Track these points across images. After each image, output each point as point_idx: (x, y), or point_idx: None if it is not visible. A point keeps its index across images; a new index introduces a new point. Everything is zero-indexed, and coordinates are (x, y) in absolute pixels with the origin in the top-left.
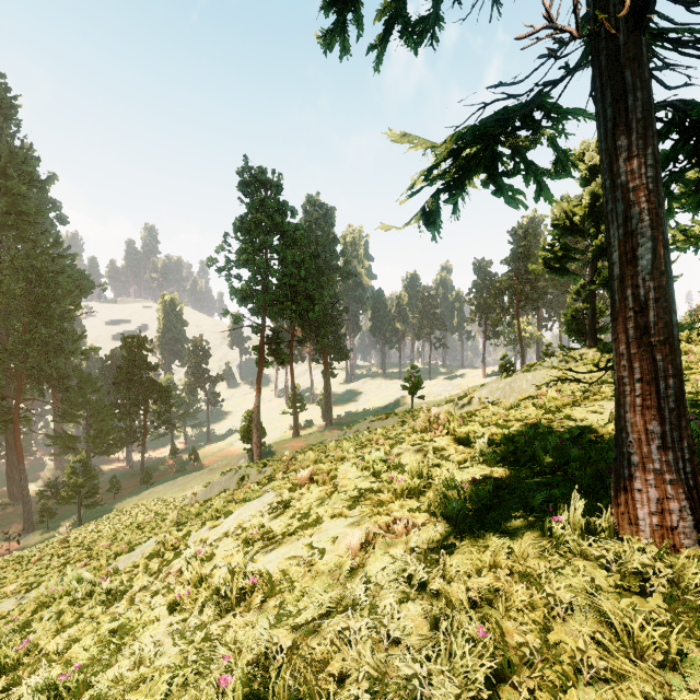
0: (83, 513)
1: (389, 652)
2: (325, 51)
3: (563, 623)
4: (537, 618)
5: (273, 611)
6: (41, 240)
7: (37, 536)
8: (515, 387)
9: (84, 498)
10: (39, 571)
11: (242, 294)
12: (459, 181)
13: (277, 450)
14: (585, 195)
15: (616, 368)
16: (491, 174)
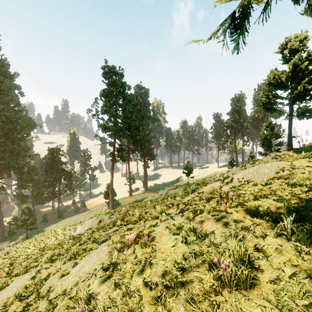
0: (29, 232)
1: None
2: None
3: None
4: None
5: None
6: (10, 103)
7: (6, 244)
8: (260, 172)
9: (29, 225)
10: None
11: (104, 127)
12: None
13: (121, 202)
14: (289, 65)
15: None
16: None
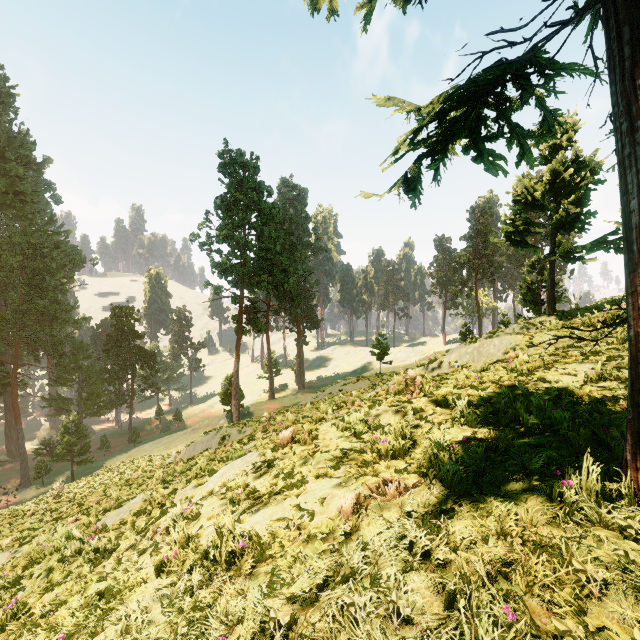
0: (76, 469)
1: (400, 632)
2: (312, 13)
3: (598, 604)
4: (569, 598)
5: (266, 579)
6: (36, 218)
7: (33, 491)
8: (483, 352)
9: (77, 455)
10: (33, 525)
11: (222, 267)
12: (443, 145)
13: (254, 411)
14: (546, 172)
15: (633, 323)
16: (473, 139)
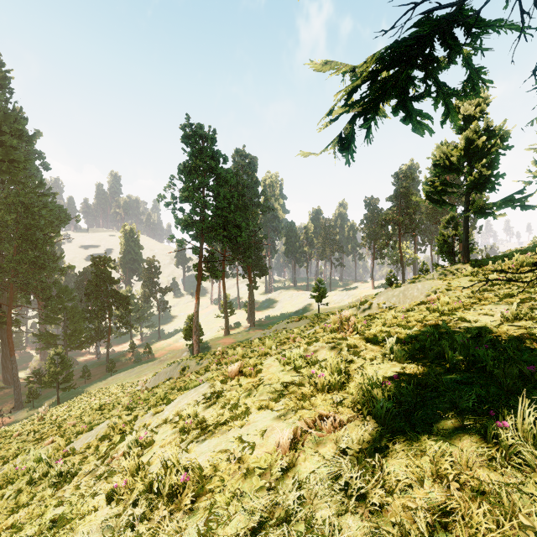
0: (61, 395)
1: None
2: None
3: None
4: None
5: (203, 516)
6: (28, 182)
7: (25, 413)
8: (408, 295)
9: (62, 383)
10: (18, 445)
11: (184, 223)
12: (375, 104)
13: (212, 345)
14: (461, 139)
15: None
16: (402, 100)
